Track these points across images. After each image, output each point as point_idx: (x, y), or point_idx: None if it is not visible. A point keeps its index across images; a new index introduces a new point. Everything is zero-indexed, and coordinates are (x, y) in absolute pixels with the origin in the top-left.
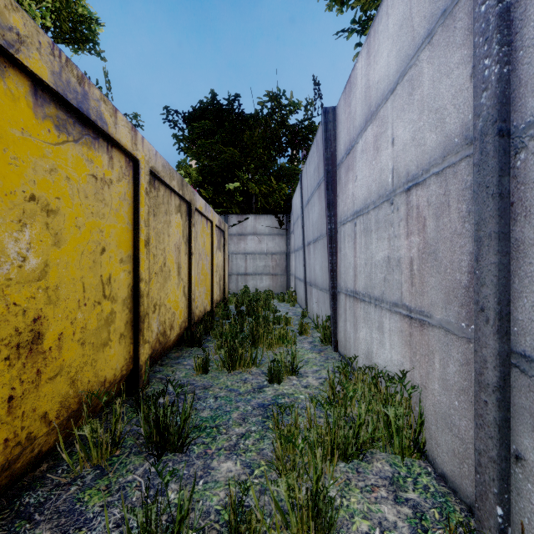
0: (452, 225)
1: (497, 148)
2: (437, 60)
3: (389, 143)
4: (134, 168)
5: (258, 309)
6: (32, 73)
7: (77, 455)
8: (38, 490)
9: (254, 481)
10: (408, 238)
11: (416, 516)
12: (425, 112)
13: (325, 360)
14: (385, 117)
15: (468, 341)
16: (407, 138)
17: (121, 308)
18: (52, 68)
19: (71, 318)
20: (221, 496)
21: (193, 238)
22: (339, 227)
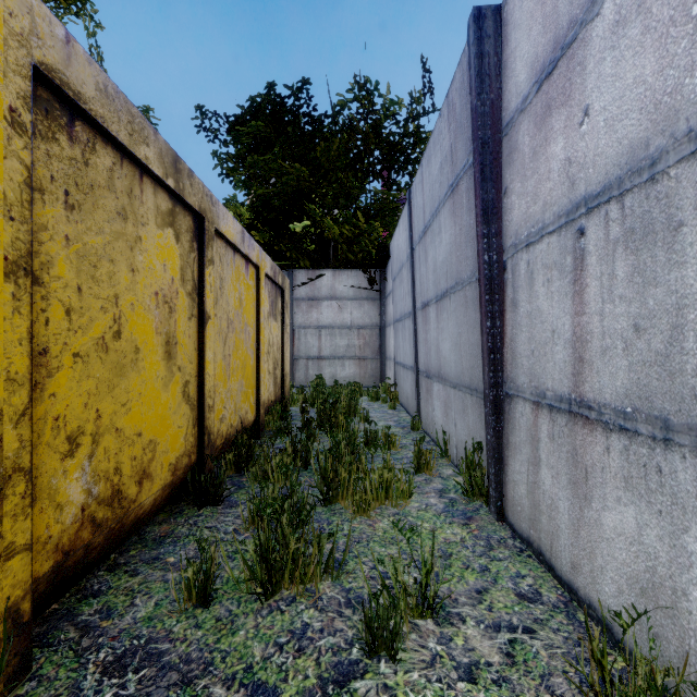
0: None
1: None
2: None
3: None
4: None
5: (337, 418)
6: None
7: None
8: None
9: None
10: None
11: None
12: None
13: (487, 548)
14: None
15: None
16: None
17: None
18: None
19: None
20: None
21: (209, 286)
22: (510, 256)
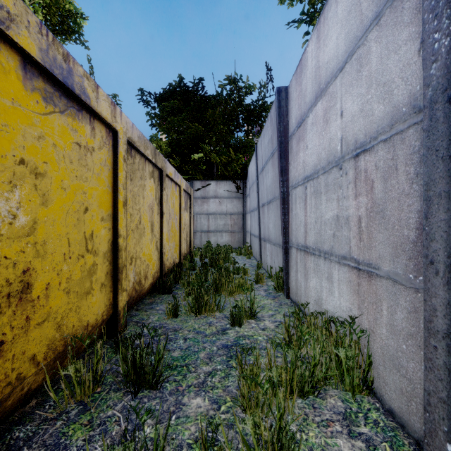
0: (400, 186)
1: (447, 114)
2: (385, 39)
3: (338, 116)
4: (114, 138)
5: (219, 261)
6: (21, 49)
7: (62, 392)
8: (27, 424)
9: (221, 416)
10: (356, 198)
11: (369, 449)
12: (373, 86)
13: (279, 305)
14: (334, 92)
15: (416, 291)
16: (355, 110)
17: (102, 260)
18: (40, 45)
19: (57, 269)
20: (192, 431)
21: (164, 200)
22: (290, 190)
